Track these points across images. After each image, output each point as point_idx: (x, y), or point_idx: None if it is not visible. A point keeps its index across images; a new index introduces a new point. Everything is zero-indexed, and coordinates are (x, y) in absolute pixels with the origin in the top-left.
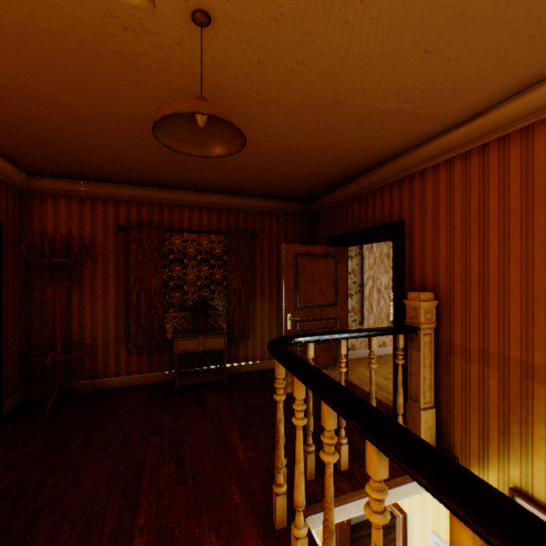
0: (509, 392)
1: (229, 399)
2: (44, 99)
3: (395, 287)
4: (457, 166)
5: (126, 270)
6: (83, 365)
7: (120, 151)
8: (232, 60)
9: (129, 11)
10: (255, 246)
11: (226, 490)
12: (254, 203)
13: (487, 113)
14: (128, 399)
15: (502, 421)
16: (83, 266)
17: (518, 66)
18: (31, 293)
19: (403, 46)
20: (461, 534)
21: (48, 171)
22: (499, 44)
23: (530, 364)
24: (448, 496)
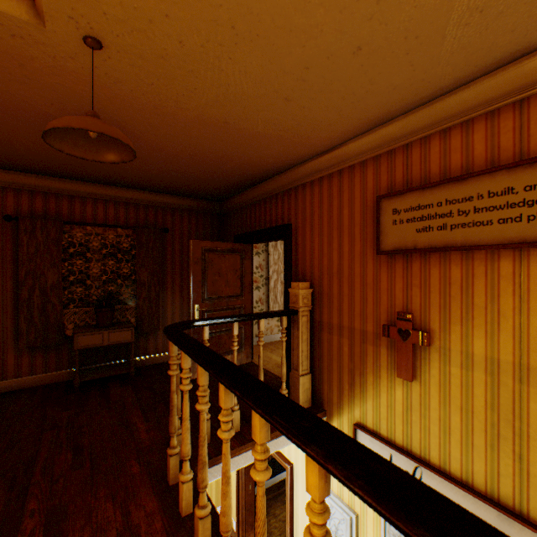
0: (354, 353)
1: (136, 389)
2: None
3: (285, 278)
4: (325, 184)
5: (15, 264)
6: None
7: (7, 138)
8: (127, 78)
9: (17, 23)
10: (166, 242)
11: (126, 465)
12: (165, 200)
13: (341, 147)
14: (17, 402)
15: (350, 375)
16: None
17: (351, 119)
18: None
19: (269, 93)
20: (255, 419)
21: None
22: (334, 104)
23: (365, 332)
24: (247, 396)
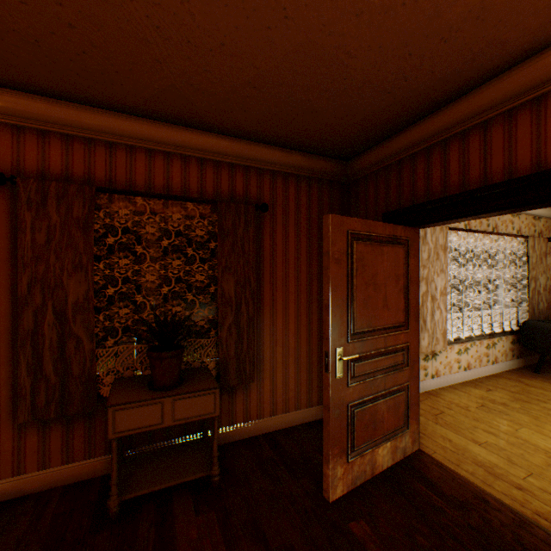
0: None
1: (227, 533)
2: None
3: None
4: None
5: (13, 265)
6: None
7: None
8: None
9: None
10: (262, 228)
11: None
12: (261, 155)
13: None
14: None
15: None
16: None
17: None
18: None
19: None
20: None
21: None
22: None
23: None
24: None
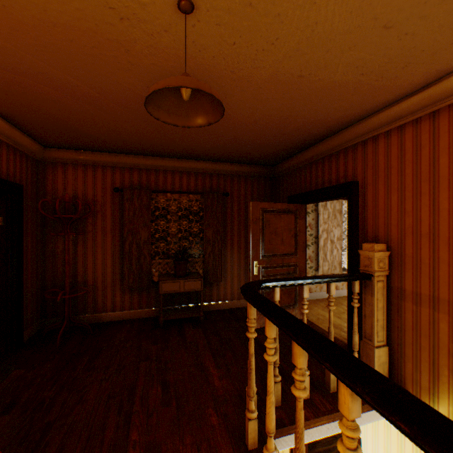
0: None
1: (205, 333)
2: (56, 83)
3: (349, 239)
4: (408, 132)
5: (121, 224)
6: (86, 302)
7: (116, 126)
8: (211, 42)
9: (124, 3)
10: (226, 204)
11: (204, 412)
12: (225, 168)
13: (438, 83)
14: (122, 331)
15: (452, 360)
16: (86, 221)
17: None
18: (45, 242)
19: (364, 23)
20: None
21: (59, 143)
22: None
23: None
24: (435, 447)
